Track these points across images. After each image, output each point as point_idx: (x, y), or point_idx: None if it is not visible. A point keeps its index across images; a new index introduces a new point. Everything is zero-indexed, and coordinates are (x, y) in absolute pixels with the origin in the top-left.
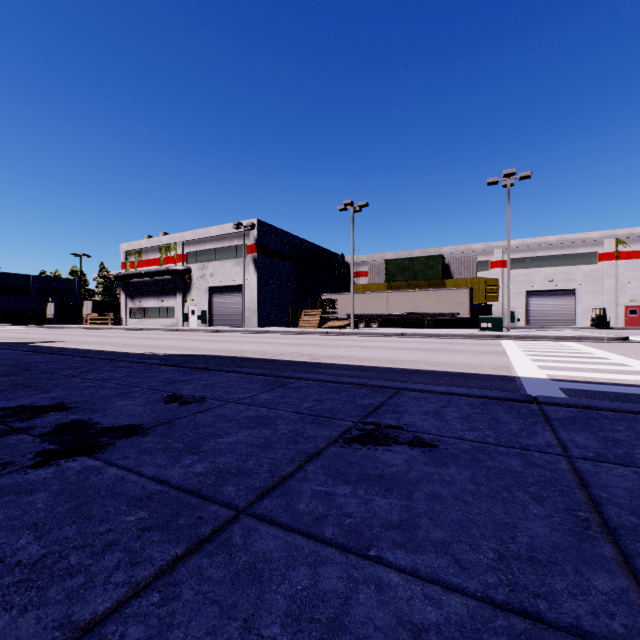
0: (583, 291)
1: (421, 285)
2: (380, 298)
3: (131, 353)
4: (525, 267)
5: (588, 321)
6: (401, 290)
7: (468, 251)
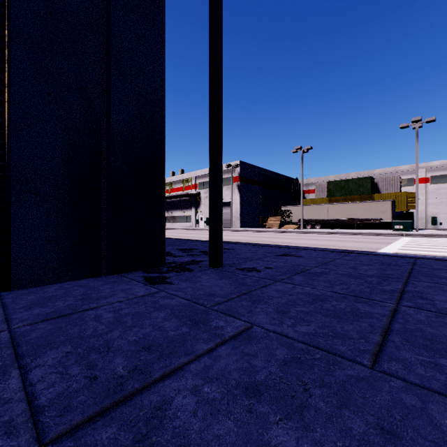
0: None
1: (354, 198)
2: (322, 208)
3: None
4: (446, 182)
5: None
6: (338, 203)
7: (395, 172)
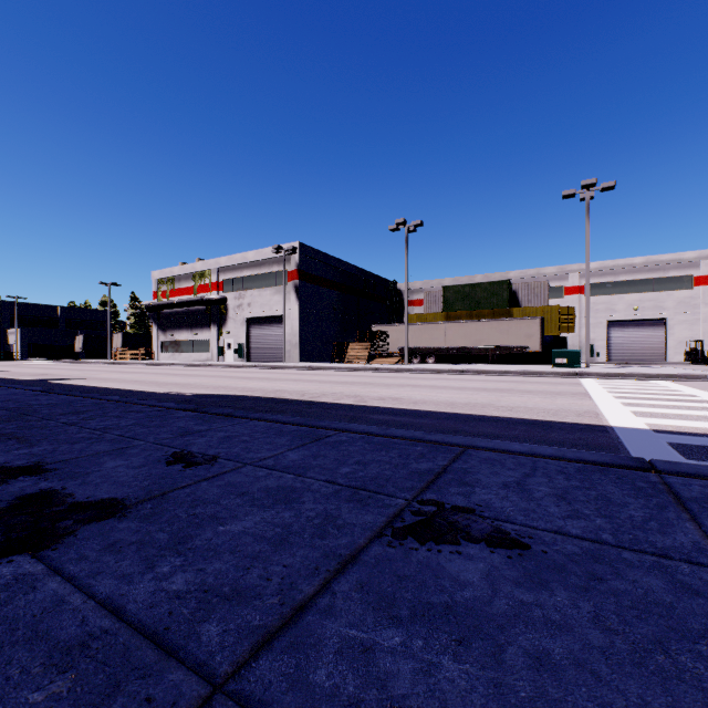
0: (675, 321)
1: (484, 315)
2: (437, 330)
3: (154, 393)
4: (605, 293)
5: (681, 356)
6: (461, 320)
7: (538, 276)
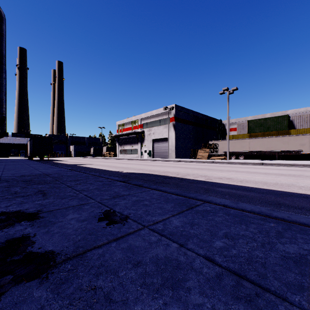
0: None
1: (272, 134)
2: (244, 142)
3: (113, 171)
4: None
5: None
6: (258, 137)
7: (306, 111)
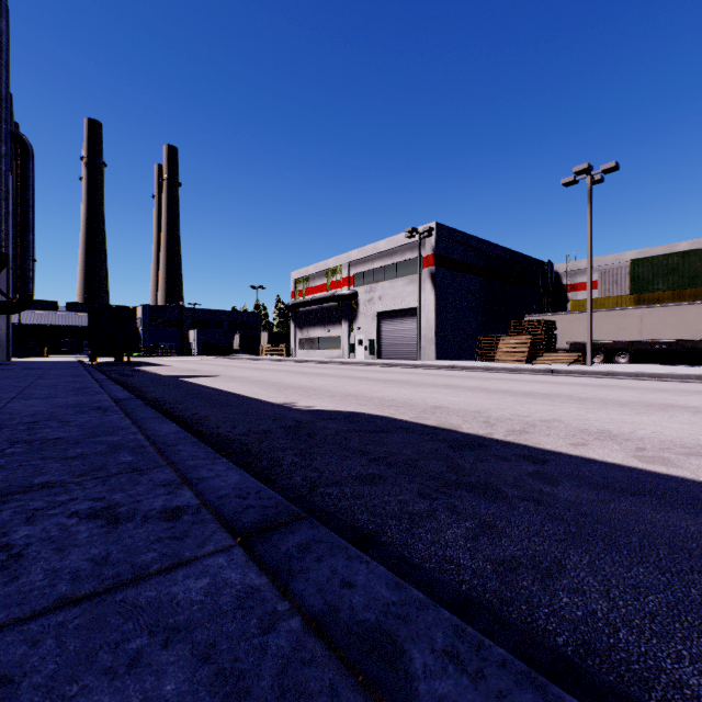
0: None
1: None
2: (626, 317)
3: (264, 403)
4: None
5: None
6: (669, 303)
7: None
